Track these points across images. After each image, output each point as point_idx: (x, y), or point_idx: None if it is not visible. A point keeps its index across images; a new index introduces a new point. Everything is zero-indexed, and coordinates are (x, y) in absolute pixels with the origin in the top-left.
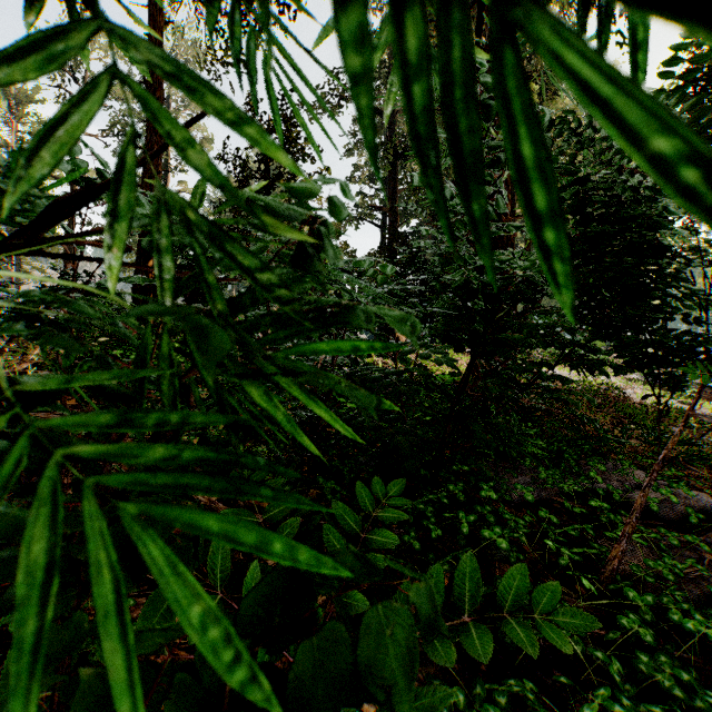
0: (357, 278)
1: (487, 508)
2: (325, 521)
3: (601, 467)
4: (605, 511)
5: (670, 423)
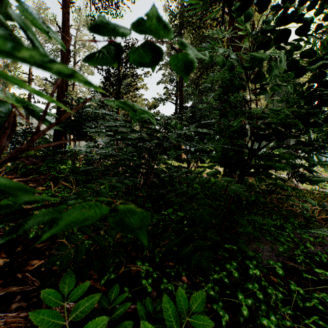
0: (164, 126)
1: (256, 286)
2: (141, 297)
3: (310, 239)
4: (323, 273)
5: (321, 200)
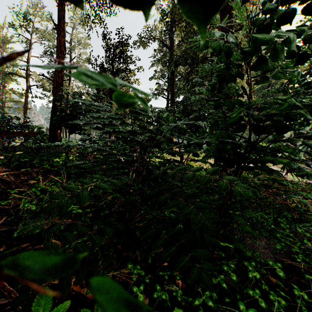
0: (156, 120)
1: (257, 292)
2: None
3: (306, 234)
4: None
5: (309, 191)
